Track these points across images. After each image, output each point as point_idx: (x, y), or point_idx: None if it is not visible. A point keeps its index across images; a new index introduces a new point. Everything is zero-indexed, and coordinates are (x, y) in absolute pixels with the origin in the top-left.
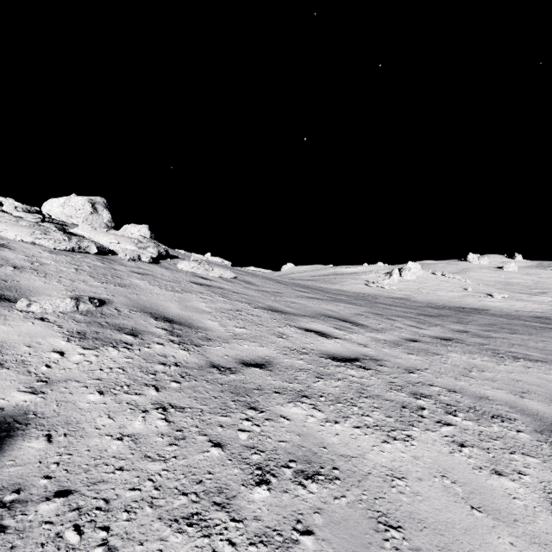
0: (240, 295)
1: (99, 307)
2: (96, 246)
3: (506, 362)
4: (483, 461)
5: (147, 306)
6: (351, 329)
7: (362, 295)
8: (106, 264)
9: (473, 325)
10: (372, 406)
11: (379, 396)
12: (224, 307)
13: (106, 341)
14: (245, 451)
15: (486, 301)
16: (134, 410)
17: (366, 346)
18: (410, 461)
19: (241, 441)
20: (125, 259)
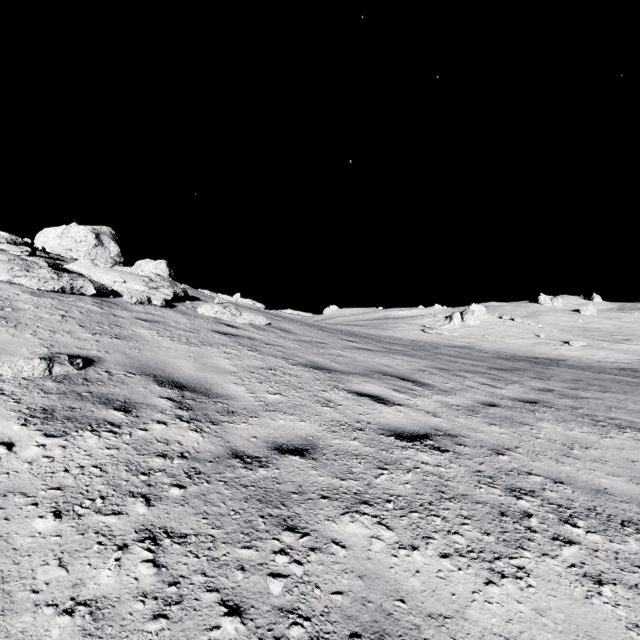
0: (274, 347)
1: (83, 369)
2: (93, 286)
3: (611, 434)
4: (637, 613)
5: (150, 366)
6: (414, 390)
7: (420, 344)
8: (105, 309)
9: (556, 381)
10: (460, 515)
11: (466, 496)
12: (254, 364)
13: (83, 421)
14: (278, 620)
15: (563, 350)
16: (106, 545)
17: (436, 415)
18: (534, 619)
19: (272, 598)
20: (131, 302)
